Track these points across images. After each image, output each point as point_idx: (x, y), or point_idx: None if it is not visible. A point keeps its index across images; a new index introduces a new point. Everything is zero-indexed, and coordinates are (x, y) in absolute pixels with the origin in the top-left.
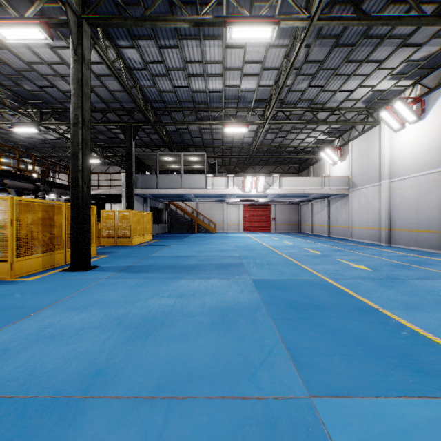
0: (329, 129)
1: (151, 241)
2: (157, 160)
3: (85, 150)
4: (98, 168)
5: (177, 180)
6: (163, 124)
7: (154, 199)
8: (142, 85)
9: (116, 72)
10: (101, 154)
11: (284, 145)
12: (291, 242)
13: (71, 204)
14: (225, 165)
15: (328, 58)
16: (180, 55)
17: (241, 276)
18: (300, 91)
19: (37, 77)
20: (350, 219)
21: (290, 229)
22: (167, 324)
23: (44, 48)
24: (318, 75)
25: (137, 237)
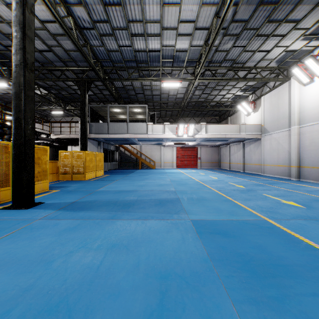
0: (245, 87)
1: (102, 176)
2: (108, 111)
3: (27, 91)
4: (64, 119)
5: (124, 127)
6: (111, 80)
7: (106, 142)
8: (92, 44)
9: (65, 27)
10: (65, 107)
11: (208, 100)
12: (216, 177)
13: (13, 143)
14: (162, 117)
15: (252, 17)
16: (123, 14)
17: (179, 216)
18: (225, 51)
19: (1, 36)
20: (262, 158)
21: (212, 166)
22: (77, 317)
23: (1, 6)
24: (241, 35)
25: (90, 173)
